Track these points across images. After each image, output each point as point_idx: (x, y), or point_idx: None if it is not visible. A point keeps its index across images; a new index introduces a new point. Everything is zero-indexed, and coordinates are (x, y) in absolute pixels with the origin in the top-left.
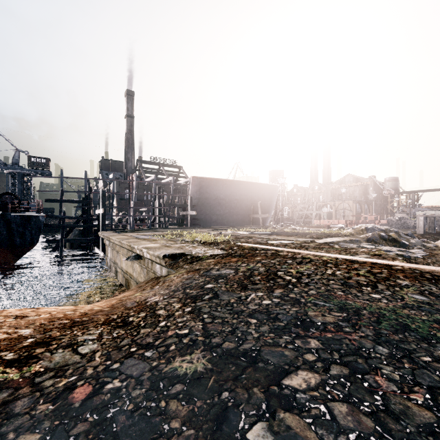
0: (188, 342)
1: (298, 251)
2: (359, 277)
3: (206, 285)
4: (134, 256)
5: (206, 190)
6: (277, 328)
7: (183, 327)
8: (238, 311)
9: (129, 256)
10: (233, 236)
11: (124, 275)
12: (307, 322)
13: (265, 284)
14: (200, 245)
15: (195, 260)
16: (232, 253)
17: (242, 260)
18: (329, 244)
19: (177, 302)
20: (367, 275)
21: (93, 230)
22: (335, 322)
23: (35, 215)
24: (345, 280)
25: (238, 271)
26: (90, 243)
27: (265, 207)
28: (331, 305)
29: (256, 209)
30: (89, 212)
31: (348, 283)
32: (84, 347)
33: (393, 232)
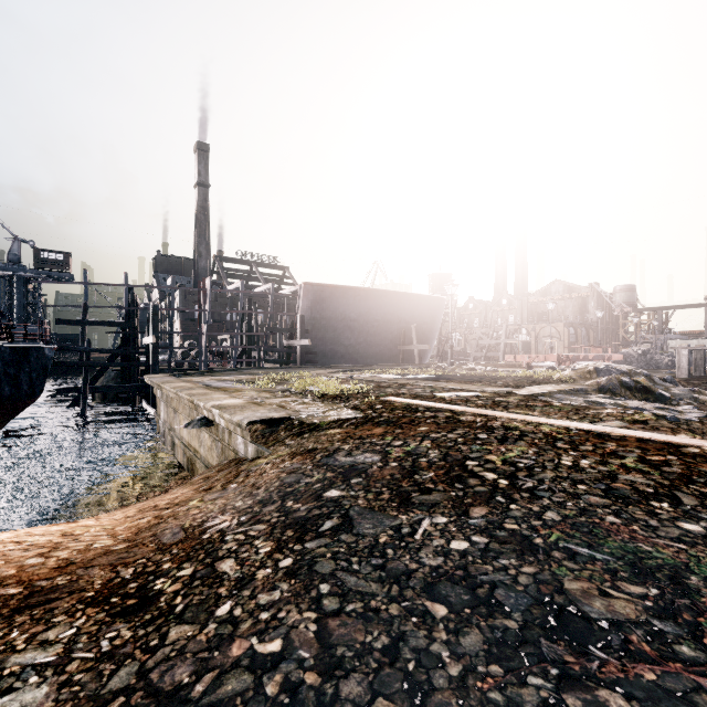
0: (279, 692)
1: (493, 413)
2: (630, 474)
3: (327, 491)
4: (199, 421)
5: (327, 304)
6: (504, 643)
7: (269, 628)
8: (398, 572)
9: (191, 421)
10: (373, 382)
11: (184, 450)
12: (572, 617)
13: (446, 491)
14: (316, 399)
15: (307, 430)
16: (373, 416)
17: (393, 431)
18: (538, 397)
19: (265, 535)
20: (644, 469)
21: (141, 371)
22: (641, 618)
23: (37, 347)
24: (607, 483)
25: (389, 457)
26: (134, 392)
27: (424, 333)
28: (607, 558)
29: (408, 336)
30: (133, 342)
31: (618, 491)
32: (9, 700)
33: (642, 375)
